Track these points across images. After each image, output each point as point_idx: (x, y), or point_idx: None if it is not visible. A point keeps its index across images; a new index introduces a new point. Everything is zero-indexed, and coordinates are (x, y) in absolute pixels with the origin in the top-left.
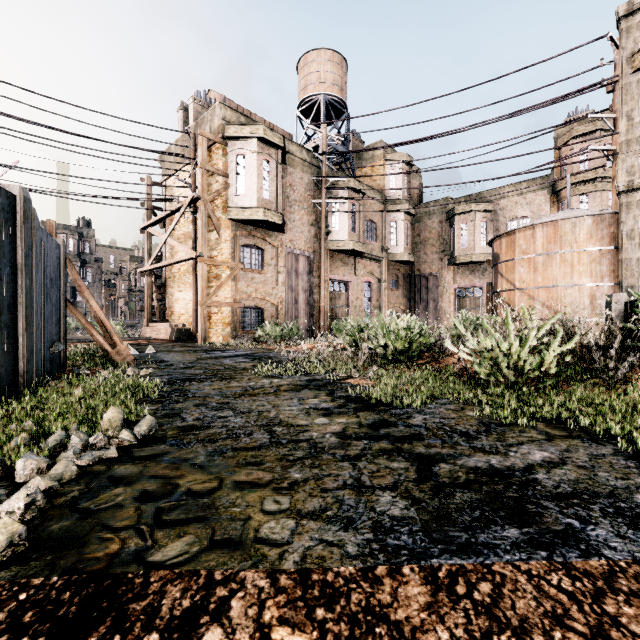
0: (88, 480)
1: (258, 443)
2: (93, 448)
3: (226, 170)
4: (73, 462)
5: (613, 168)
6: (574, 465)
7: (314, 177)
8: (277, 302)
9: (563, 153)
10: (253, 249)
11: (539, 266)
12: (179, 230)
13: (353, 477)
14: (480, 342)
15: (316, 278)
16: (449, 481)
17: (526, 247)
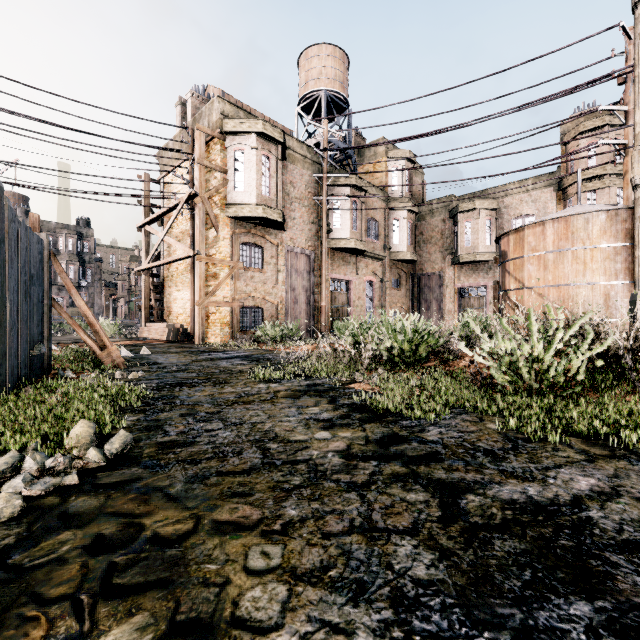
0: (33, 519)
1: (248, 465)
2: (50, 473)
3: (224, 166)
4: (17, 495)
5: (625, 163)
6: (631, 497)
7: (315, 174)
8: (277, 302)
9: (570, 149)
10: (252, 247)
11: (549, 264)
12: (177, 228)
13: (362, 515)
14: (497, 344)
15: (317, 277)
16: (482, 521)
17: (536, 244)
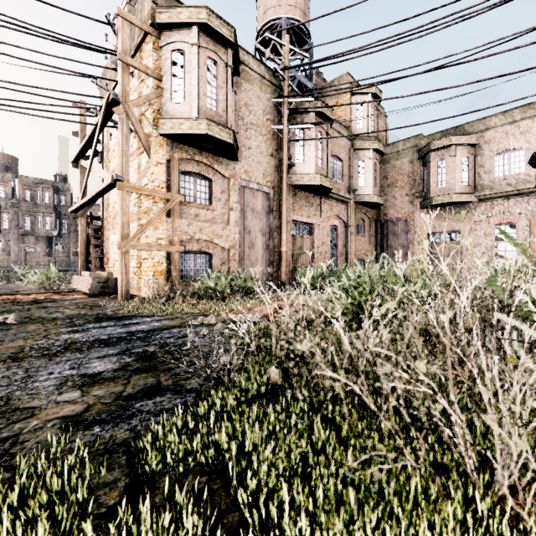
0: None
1: None
2: None
3: (158, 70)
4: None
5: None
6: None
7: (274, 98)
8: (228, 246)
9: None
10: (198, 179)
11: None
12: (113, 161)
13: None
14: None
15: (276, 218)
16: None
17: None
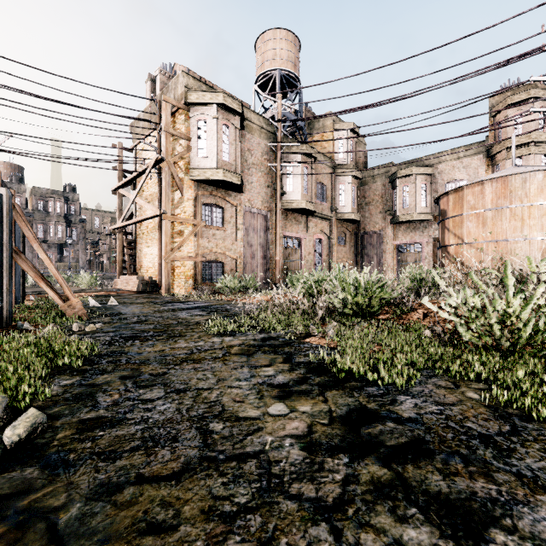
0: None
1: (181, 462)
2: None
3: (188, 134)
4: None
5: None
6: None
7: (270, 143)
8: (236, 256)
9: (498, 120)
10: (214, 208)
11: (488, 221)
12: (147, 191)
13: None
14: (463, 299)
15: (272, 235)
16: None
17: (474, 202)
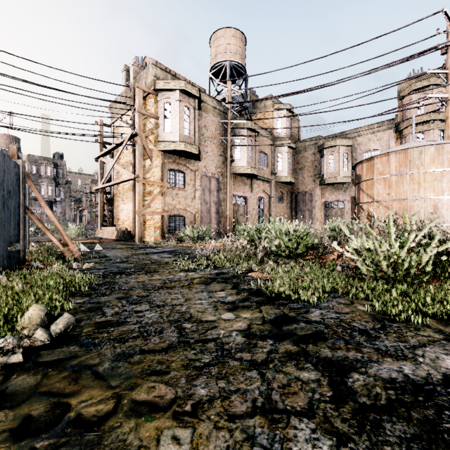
0: None
1: (166, 343)
2: None
3: (157, 114)
4: None
5: (446, 111)
6: None
7: (222, 120)
8: (195, 212)
9: (404, 102)
10: (177, 172)
11: (393, 184)
12: (123, 159)
13: (263, 394)
14: (362, 243)
15: (223, 194)
16: (370, 402)
17: (382, 169)
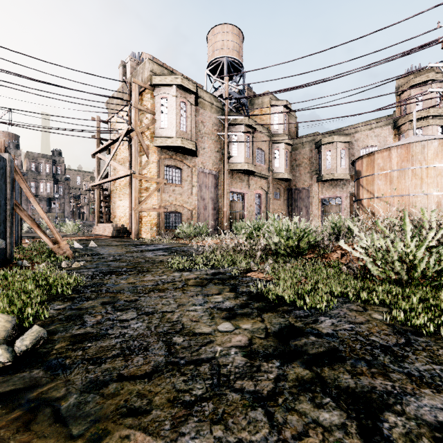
0: None
1: (151, 366)
2: None
3: (153, 109)
4: None
5: None
6: None
7: (219, 116)
8: (192, 208)
9: (403, 98)
10: (174, 169)
11: (394, 179)
12: (120, 155)
13: None
14: (372, 242)
15: (220, 190)
16: None
17: (383, 165)
